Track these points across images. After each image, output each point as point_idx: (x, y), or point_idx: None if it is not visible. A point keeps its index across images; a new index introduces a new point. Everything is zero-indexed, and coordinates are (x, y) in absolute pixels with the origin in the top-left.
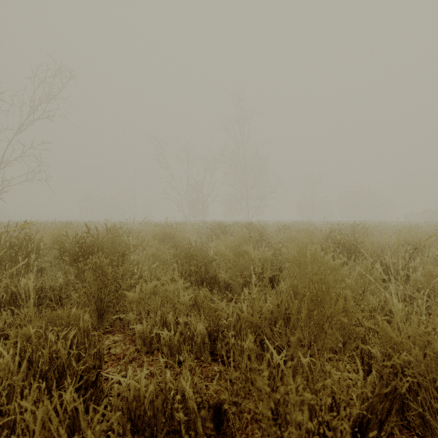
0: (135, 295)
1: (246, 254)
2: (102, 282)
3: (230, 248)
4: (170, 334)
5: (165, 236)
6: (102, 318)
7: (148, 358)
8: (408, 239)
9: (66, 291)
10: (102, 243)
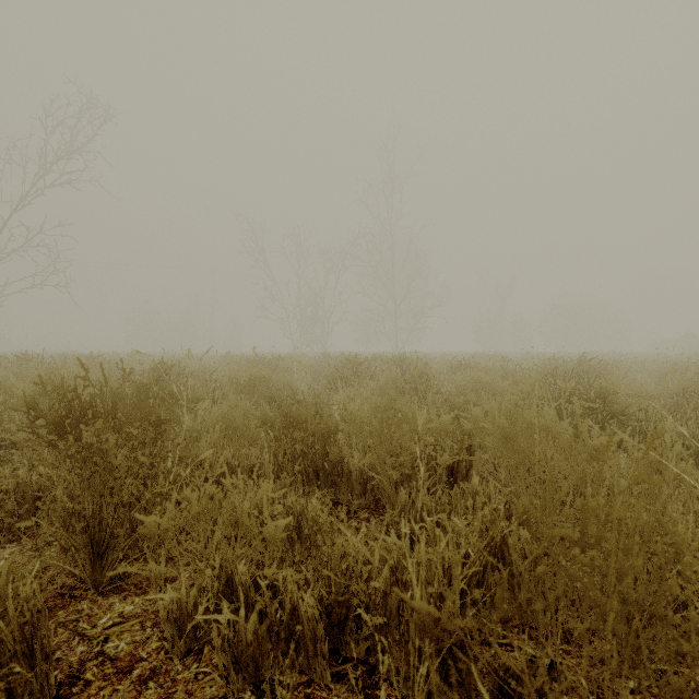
0: (163, 522)
1: (402, 419)
2: (104, 483)
3: (372, 407)
4: (235, 618)
5: (254, 381)
6: (103, 561)
7: (186, 670)
8: (697, 387)
9: (50, 491)
10: (115, 398)
